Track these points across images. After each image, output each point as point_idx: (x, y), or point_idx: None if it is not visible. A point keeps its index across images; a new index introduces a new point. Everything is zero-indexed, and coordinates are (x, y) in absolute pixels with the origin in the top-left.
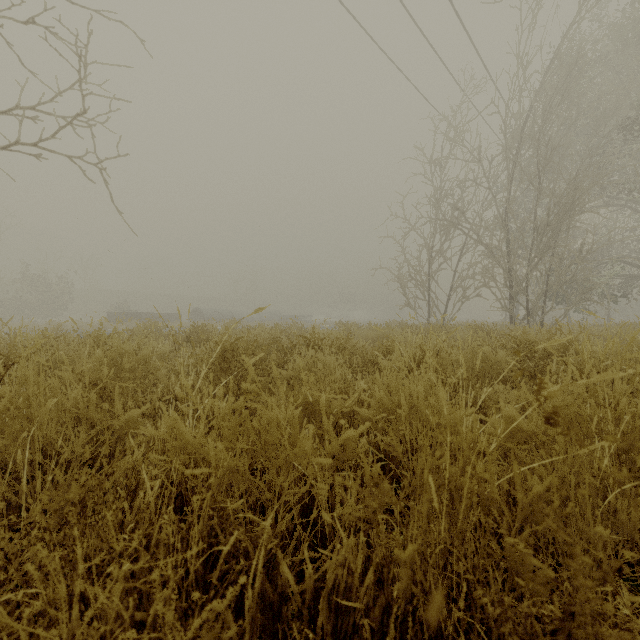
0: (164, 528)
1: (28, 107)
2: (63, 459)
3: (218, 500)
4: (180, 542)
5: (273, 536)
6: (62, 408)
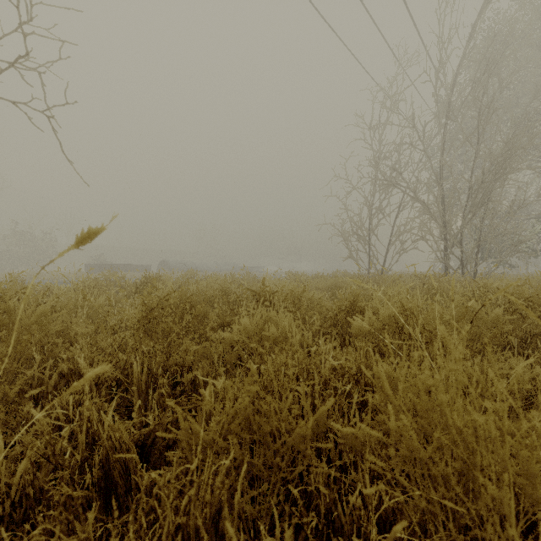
0: None
1: None
2: None
3: None
4: None
5: None
6: None
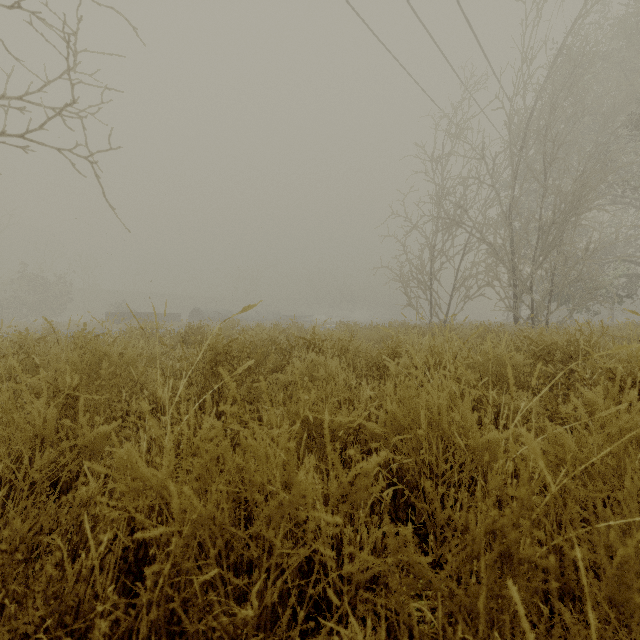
0: (98, 623)
1: (15, 97)
2: (4, 492)
3: (184, 567)
4: (126, 635)
5: (261, 609)
6: (12, 426)
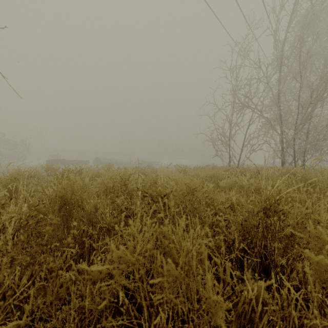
0: None
1: None
2: None
3: None
4: None
5: None
6: None
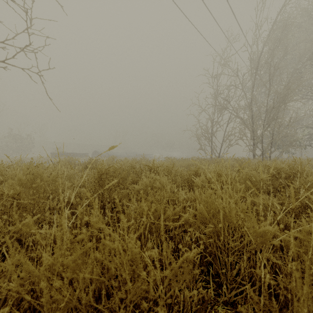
0: None
1: None
2: None
3: None
4: None
5: None
6: None
